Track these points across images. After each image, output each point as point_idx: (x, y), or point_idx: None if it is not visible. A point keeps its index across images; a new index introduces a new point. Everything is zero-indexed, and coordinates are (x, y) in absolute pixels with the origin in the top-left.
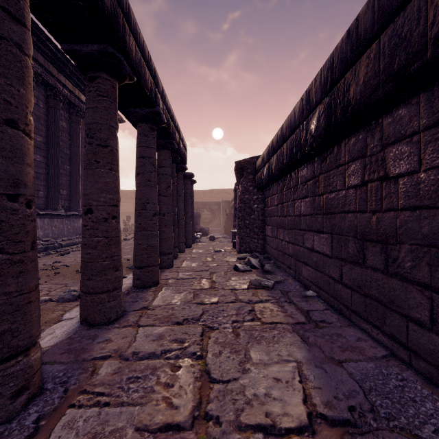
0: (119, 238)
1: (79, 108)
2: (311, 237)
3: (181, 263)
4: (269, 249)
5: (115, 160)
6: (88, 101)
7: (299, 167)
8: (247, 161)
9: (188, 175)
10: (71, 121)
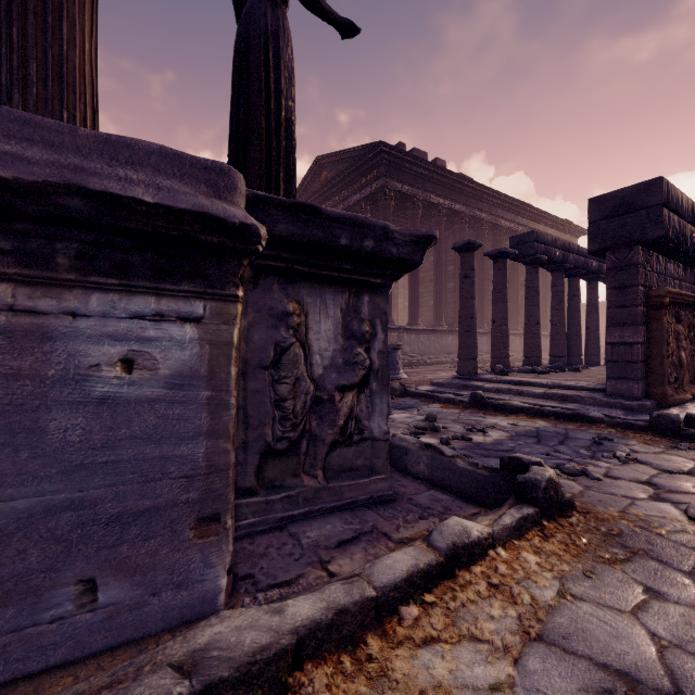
0: (599, 338)
1: None
2: None
3: None
4: None
5: (597, 310)
6: (587, 292)
7: None
8: None
9: None
10: None
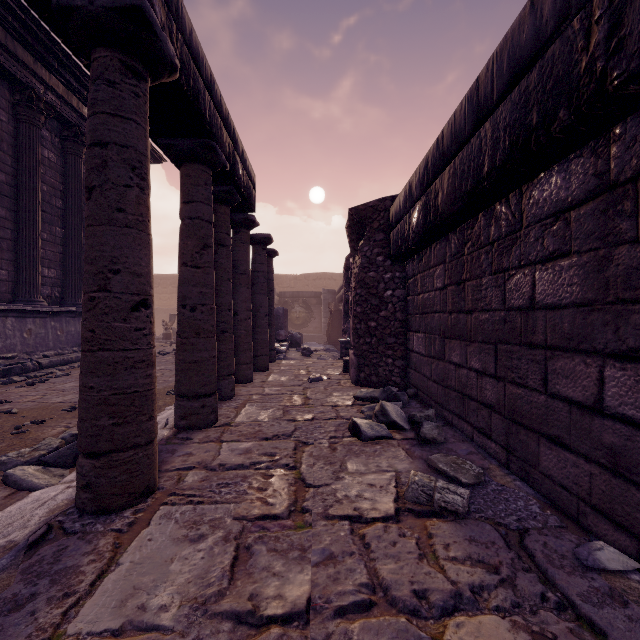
0: None
1: (80, 129)
2: (588, 371)
3: (237, 412)
4: (418, 379)
5: None
6: None
7: (526, 182)
8: (372, 206)
9: (262, 239)
10: (65, 151)
